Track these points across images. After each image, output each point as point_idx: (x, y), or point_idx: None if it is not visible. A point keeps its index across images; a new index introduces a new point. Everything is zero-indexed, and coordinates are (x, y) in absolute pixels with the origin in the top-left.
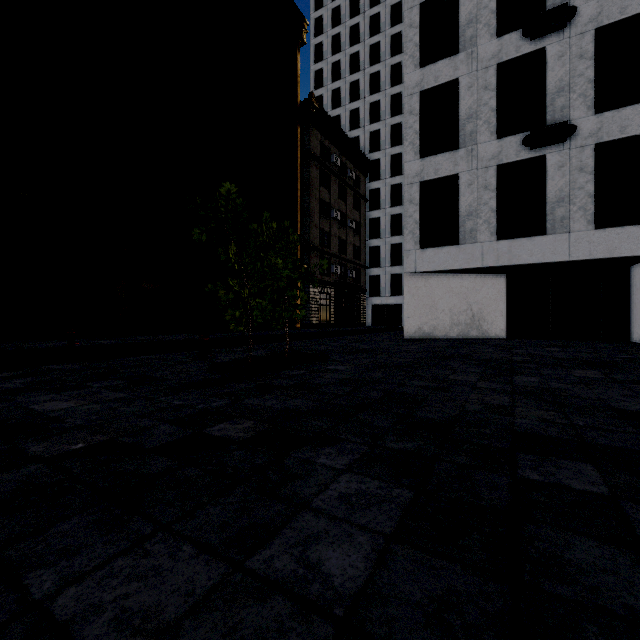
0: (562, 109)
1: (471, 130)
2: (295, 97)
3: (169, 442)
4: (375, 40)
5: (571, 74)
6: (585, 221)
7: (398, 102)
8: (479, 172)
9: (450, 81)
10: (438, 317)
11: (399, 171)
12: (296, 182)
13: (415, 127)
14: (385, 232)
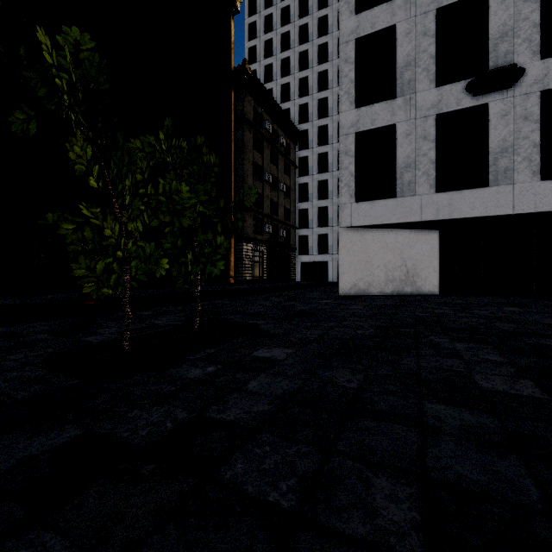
0: (506, 55)
1: (409, 78)
2: (229, 62)
3: None
4: (304, 21)
5: (515, 18)
6: (530, 172)
7: (324, 79)
8: (418, 122)
9: (387, 28)
10: (373, 273)
11: (325, 141)
12: (230, 144)
13: (351, 76)
14: (313, 196)
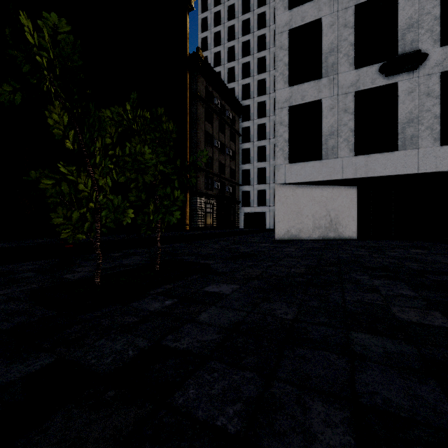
0: (412, 43)
1: (333, 62)
2: (185, 49)
3: None
4: (246, 17)
5: (420, 12)
6: (432, 139)
7: (263, 63)
8: (340, 98)
9: (314, 21)
10: (303, 221)
11: (264, 114)
12: (186, 116)
13: (285, 60)
14: (253, 159)
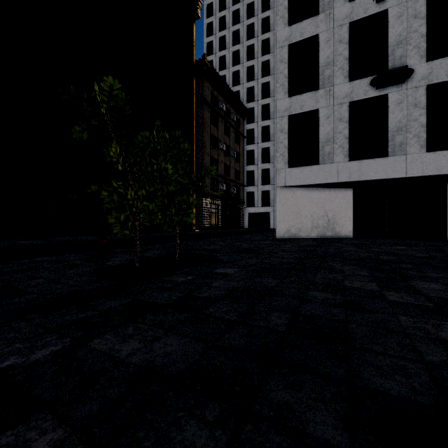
0: (400, 58)
1: (329, 74)
2: (192, 57)
3: None
4: (251, 21)
5: (408, 30)
6: (419, 146)
7: (267, 67)
8: (335, 107)
9: (312, 36)
10: (302, 221)
11: (268, 116)
12: (193, 120)
13: (285, 72)
14: (258, 160)
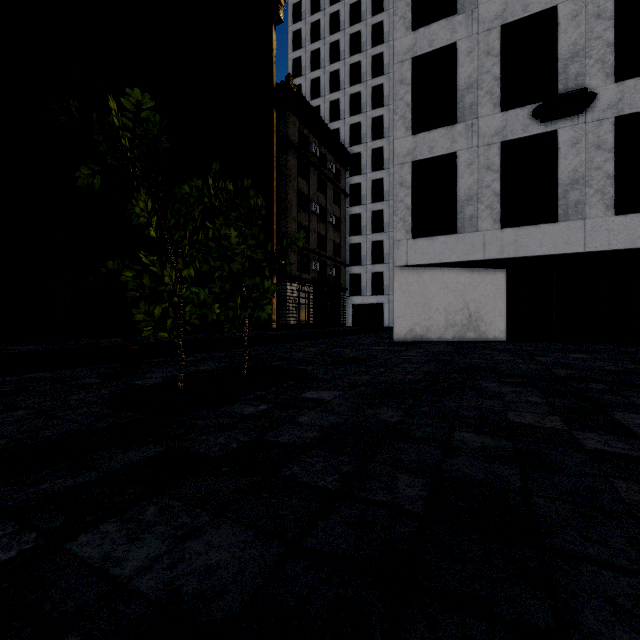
0: (576, 77)
1: (471, 102)
2: (271, 78)
3: None
4: (356, 29)
5: (587, 36)
6: (603, 206)
7: (379, 94)
8: (480, 150)
9: (447, 46)
10: (432, 317)
11: (380, 166)
12: (272, 170)
13: (406, 99)
14: (366, 229)
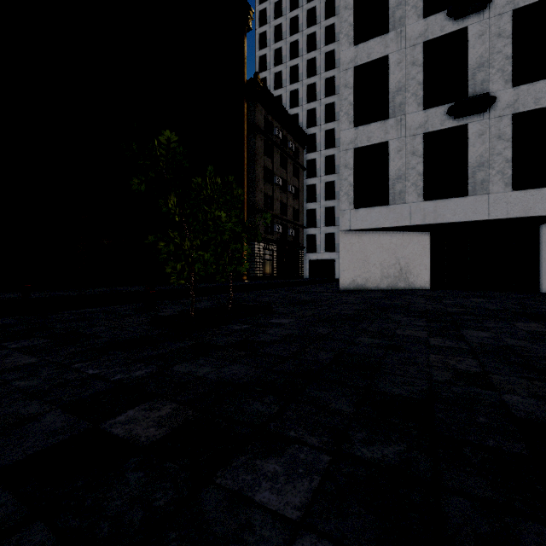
0: (482, 83)
1: (400, 102)
2: (242, 76)
3: (40, 451)
4: (312, 30)
5: (490, 51)
6: (503, 184)
7: (332, 84)
8: (407, 139)
9: (381, 57)
10: (370, 270)
11: (332, 144)
12: (243, 151)
13: (350, 99)
14: (320, 197)
